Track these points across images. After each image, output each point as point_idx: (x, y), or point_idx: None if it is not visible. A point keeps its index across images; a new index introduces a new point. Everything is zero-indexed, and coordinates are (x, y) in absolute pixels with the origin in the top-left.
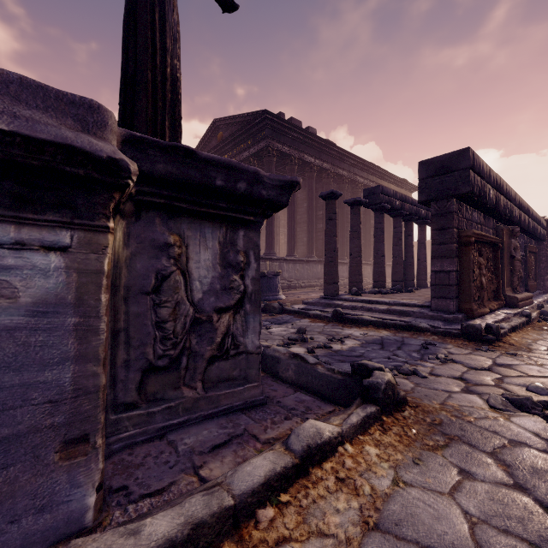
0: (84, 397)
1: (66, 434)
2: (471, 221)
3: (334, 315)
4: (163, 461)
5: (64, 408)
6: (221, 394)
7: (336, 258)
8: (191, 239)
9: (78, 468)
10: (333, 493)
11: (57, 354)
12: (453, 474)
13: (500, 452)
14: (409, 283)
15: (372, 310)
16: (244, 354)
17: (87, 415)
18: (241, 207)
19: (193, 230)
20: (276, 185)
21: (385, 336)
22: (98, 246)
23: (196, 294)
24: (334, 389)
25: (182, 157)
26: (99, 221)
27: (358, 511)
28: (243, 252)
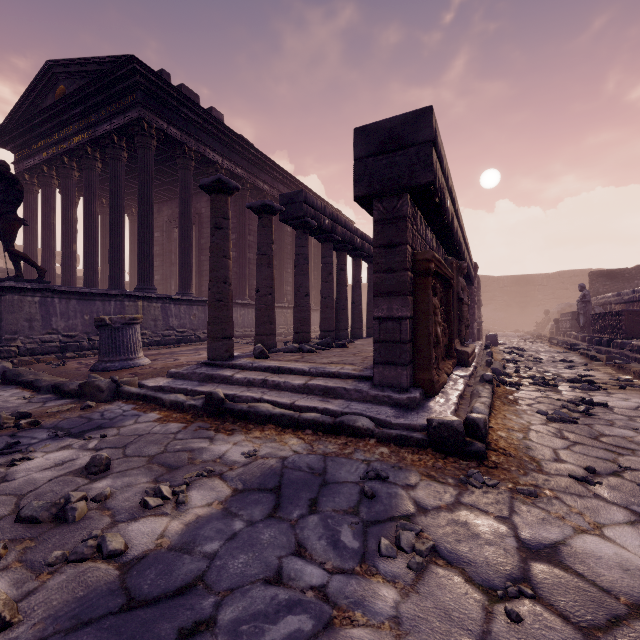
0: None
1: None
2: (425, 241)
3: (207, 404)
4: None
5: None
6: None
7: (229, 294)
8: None
9: None
10: None
11: None
12: None
13: None
14: (342, 334)
15: (281, 387)
16: None
17: None
18: None
19: None
20: None
21: (292, 454)
22: None
23: None
24: None
25: None
26: None
27: None
28: None
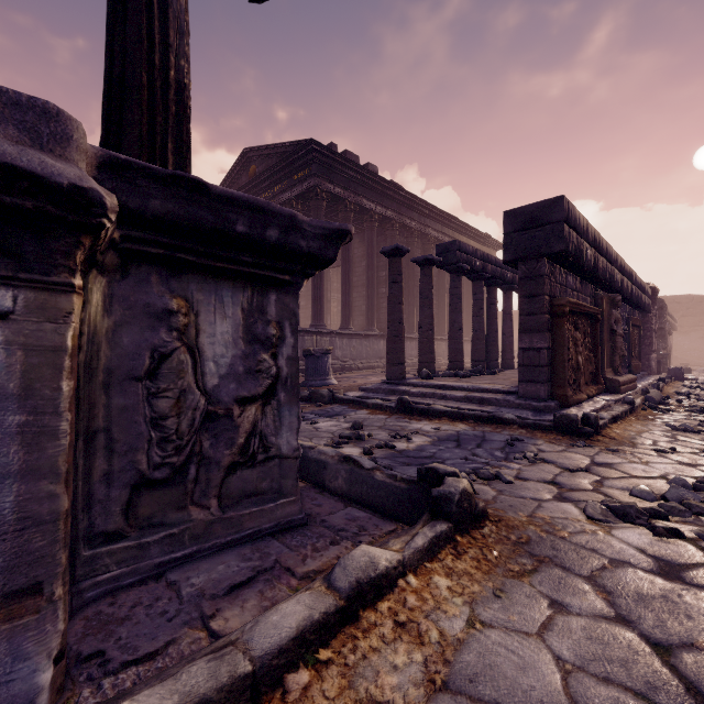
0: (34, 529)
1: (5, 584)
2: (565, 287)
3: (399, 405)
4: (158, 611)
5: (3, 546)
6: (244, 514)
7: (402, 331)
8: (202, 304)
9: (25, 633)
10: (390, 643)
11: None
12: (543, 608)
13: (599, 575)
14: (492, 364)
15: (447, 398)
16: (277, 460)
17: (40, 555)
18: (271, 262)
19: (206, 293)
20: (319, 234)
21: (462, 430)
22: (58, 311)
23: (210, 379)
24: (396, 501)
25: (188, 191)
26: (59, 276)
27: (422, 666)
28: (276, 322)
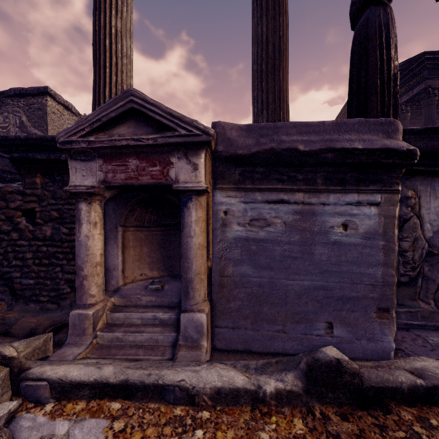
0: (386, 287)
1: (378, 304)
2: None
3: None
4: (419, 344)
5: (377, 290)
6: None
7: None
8: (422, 192)
9: (384, 325)
10: None
11: (374, 260)
12: None
13: None
14: None
15: None
16: None
17: (388, 297)
18: None
19: (424, 185)
20: None
21: None
22: (394, 201)
23: (426, 233)
24: None
25: (429, 134)
26: (394, 187)
27: None
28: None
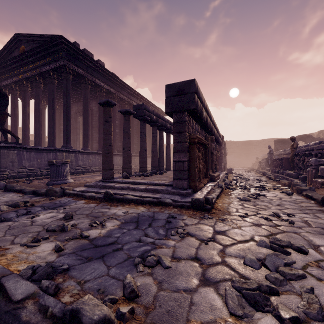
0: None
1: None
2: (195, 129)
3: (105, 196)
4: None
5: None
6: None
7: (112, 150)
8: None
9: None
10: None
11: None
12: None
13: None
14: (161, 168)
15: (135, 189)
16: None
17: None
18: None
19: None
20: None
21: (141, 212)
22: None
23: None
24: None
25: None
26: None
27: None
28: None
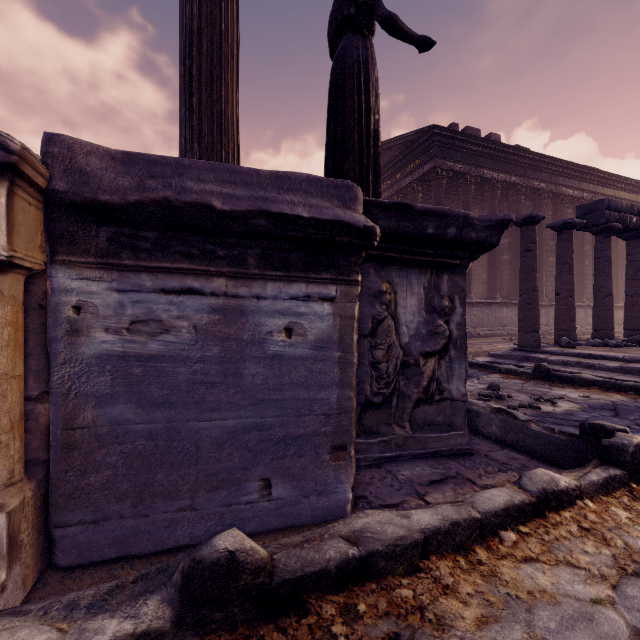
0: (343, 415)
1: (333, 441)
2: None
3: (536, 371)
4: (388, 484)
5: (332, 421)
6: (428, 437)
7: (537, 299)
8: (398, 286)
9: (340, 469)
10: (577, 538)
11: (328, 380)
12: None
13: None
14: None
15: (595, 367)
16: (448, 401)
17: (345, 429)
18: (448, 252)
19: (401, 277)
20: (486, 226)
21: (619, 401)
22: (352, 296)
23: (403, 338)
24: (555, 450)
25: (400, 212)
26: (353, 276)
27: (610, 558)
28: (447, 296)
